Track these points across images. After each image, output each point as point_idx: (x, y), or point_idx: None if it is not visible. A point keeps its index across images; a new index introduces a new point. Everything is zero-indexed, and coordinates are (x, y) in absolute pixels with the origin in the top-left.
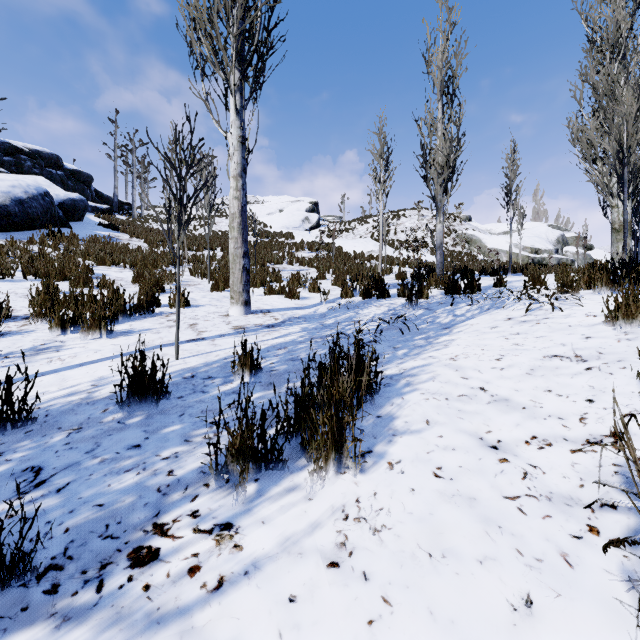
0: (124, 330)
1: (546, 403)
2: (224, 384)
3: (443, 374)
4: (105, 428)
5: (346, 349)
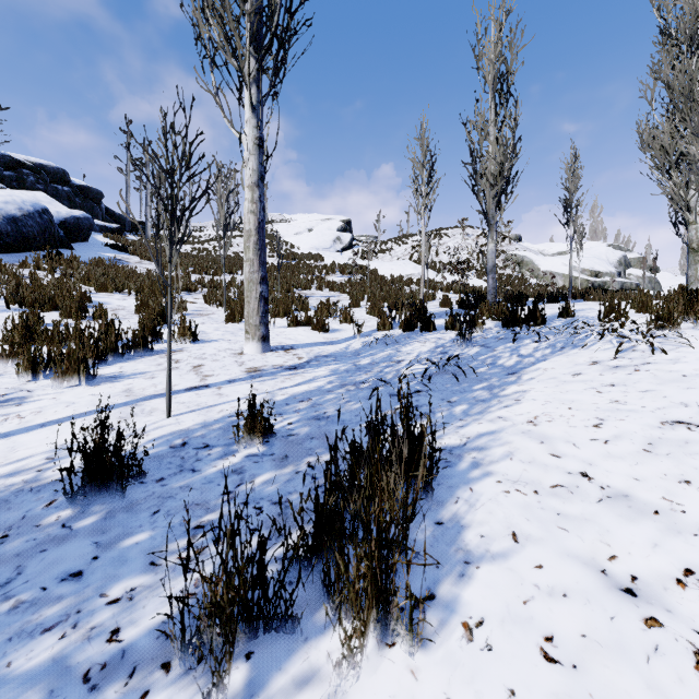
0: (111, 374)
1: (689, 504)
2: (223, 457)
3: (523, 448)
4: (40, 537)
5: (386, 402)
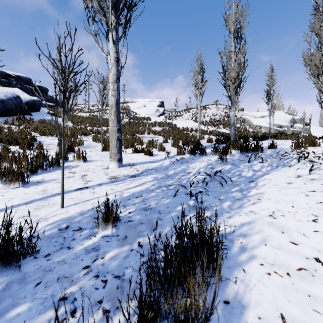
0: (37, 180)
1: None
2: (88, 237)
3: (272, 236)
4: None
5: (184, 199)
